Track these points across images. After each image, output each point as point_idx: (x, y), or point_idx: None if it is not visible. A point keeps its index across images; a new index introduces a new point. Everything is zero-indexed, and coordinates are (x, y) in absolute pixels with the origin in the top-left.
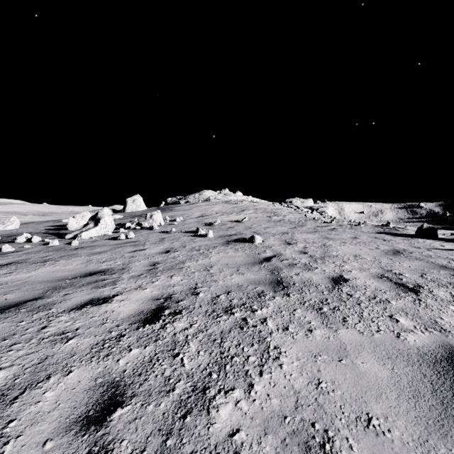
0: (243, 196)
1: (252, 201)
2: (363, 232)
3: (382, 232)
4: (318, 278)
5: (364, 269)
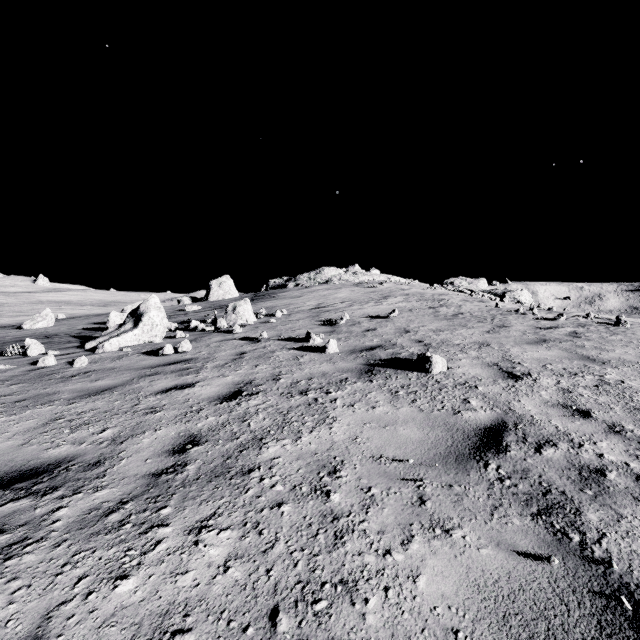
0: (382, 275)
1: (397, 283)
2: None
3: None
4: None
5: None
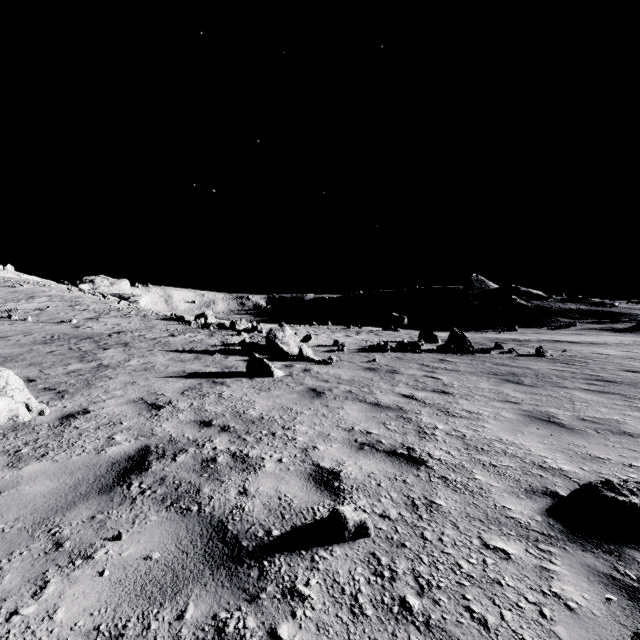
0: (10, 271)
1: (35, 284)
2: (148, 318)
3: (160, 318)
4: (109, 331)
5: (130, 329)
